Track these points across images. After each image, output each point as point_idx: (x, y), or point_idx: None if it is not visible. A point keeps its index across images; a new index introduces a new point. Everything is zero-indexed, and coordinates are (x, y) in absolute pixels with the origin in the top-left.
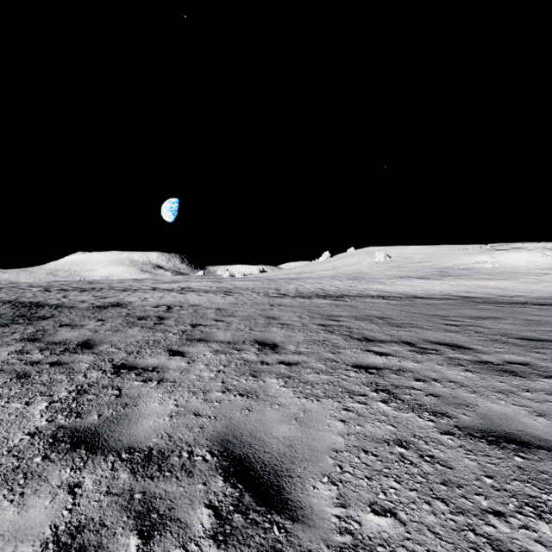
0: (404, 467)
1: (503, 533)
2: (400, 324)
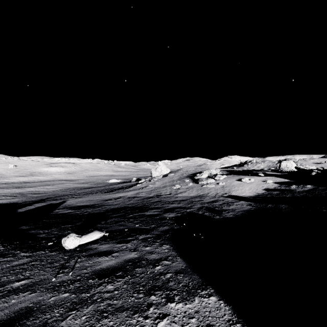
0: (0, 190)
1: (3, 190)
2: (5, 187)
